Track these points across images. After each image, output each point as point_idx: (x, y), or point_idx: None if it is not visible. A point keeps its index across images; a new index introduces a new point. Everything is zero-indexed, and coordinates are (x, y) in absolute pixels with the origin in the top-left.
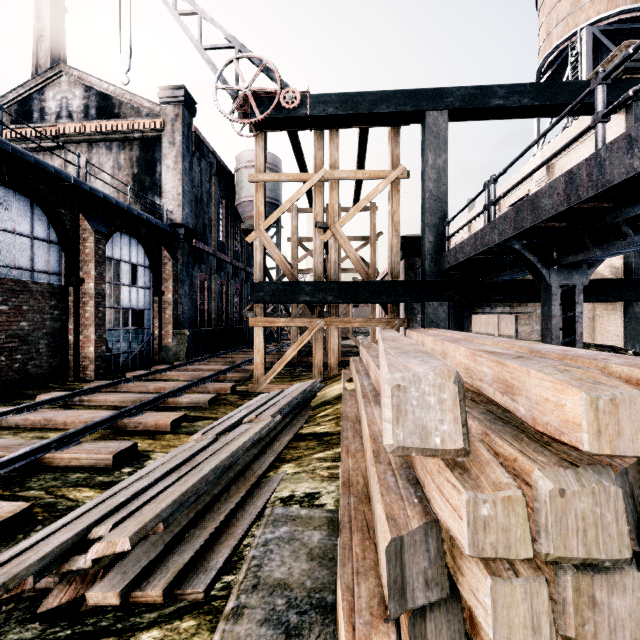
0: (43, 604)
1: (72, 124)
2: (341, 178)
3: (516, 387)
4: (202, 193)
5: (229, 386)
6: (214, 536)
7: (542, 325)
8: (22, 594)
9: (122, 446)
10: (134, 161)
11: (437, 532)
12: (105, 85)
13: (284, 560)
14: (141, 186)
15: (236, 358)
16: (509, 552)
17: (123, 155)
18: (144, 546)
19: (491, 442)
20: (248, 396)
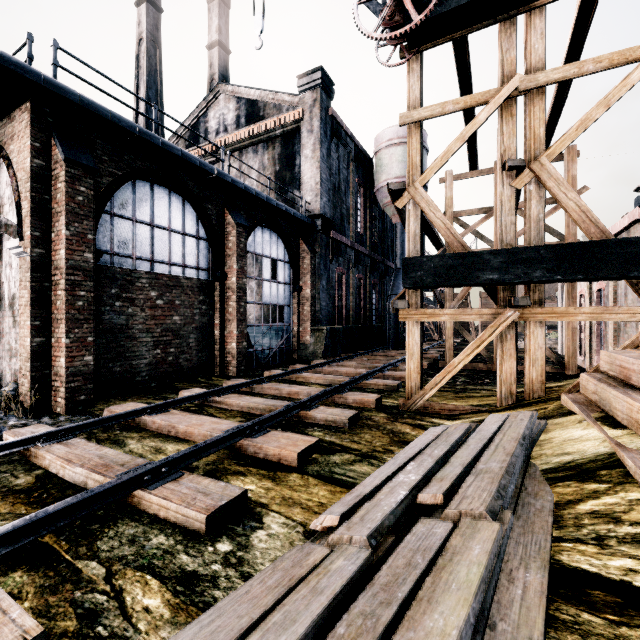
0: None
1: (227, 136)
2: (551, 81)
3: None
4: (339, 181)
5: (373, 399)
6: None
7: None
8: None
9: (225, 496)
10: (276, 159)
11: None
12: (252, 91)
13: None
14: (282, 182)
15: (376, 360)
16: None
17: (267, 155)
18: None
19: None
20: (399, 416)
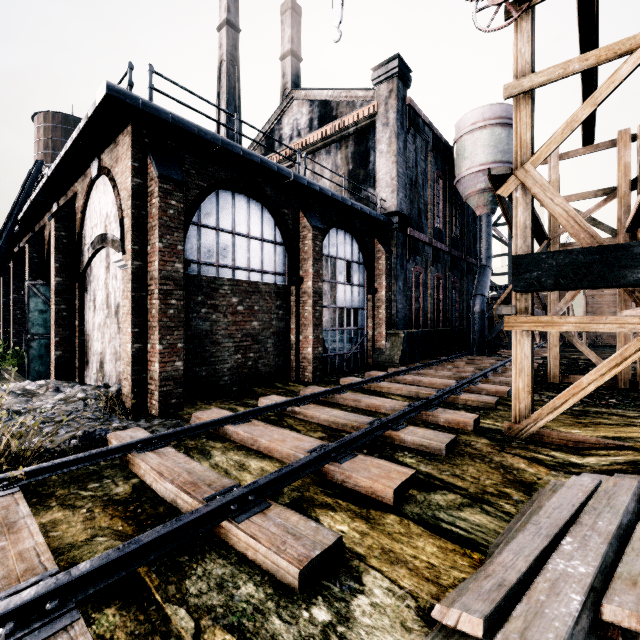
0: None
1: (300, 140)
2: None
3: None
4: (417, 174)
5: (470, 420)
6: None
7: None
8: None
9: (317, 543)
10: (349, 158)
11: None
12: (325, 92)
13: None
14: (355, 181)
15: (462, 369)
16: None
17: (339, 155)
18: None
19: None
20: (506, 444)
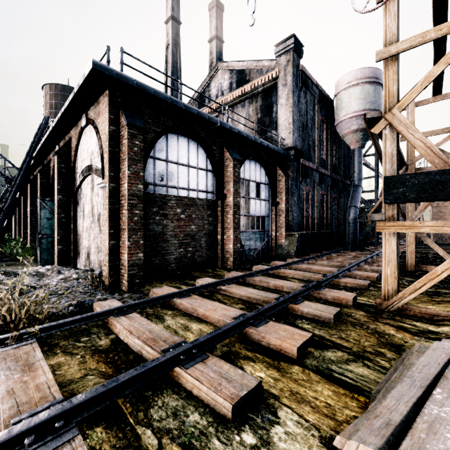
0: None
1: (223, 98)
2: None
3: None
4: (307, 120)
5: (350, 297)
6: None
7: None
8: None
9: (244, 385)
10: (258, 109)
11: None
12: (241, 63)
13: None
14: (262, 126)
15: (341, 260)
16: None
17: (251, 108)
18: None
19: None
20: (378, 316)
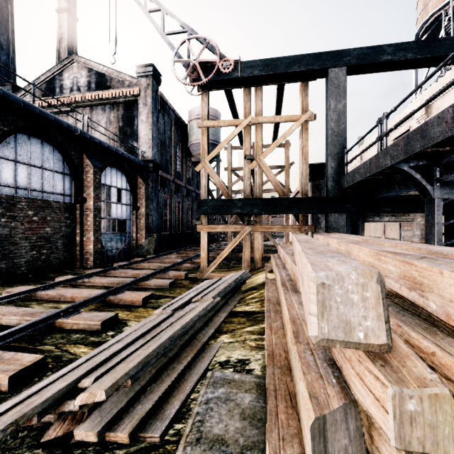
0: (45, 435)
1: (80, 95)
2: (264, 122)
3: (426, 285)
4: (165, 138)
5: (183, 274)
6: (169, 390)
7: (426, 230)
8: (33, 424)
9: (108, 316)
10: (120, 118)
11: (355, 412)
12: (101, 67)
13: (221, 418)
14: (124, 135)
15: (188, 254)
16: (437, 448)
17: (113, 114)
18: (117, 395)
19: (404, 334)
20: (196, 281)
